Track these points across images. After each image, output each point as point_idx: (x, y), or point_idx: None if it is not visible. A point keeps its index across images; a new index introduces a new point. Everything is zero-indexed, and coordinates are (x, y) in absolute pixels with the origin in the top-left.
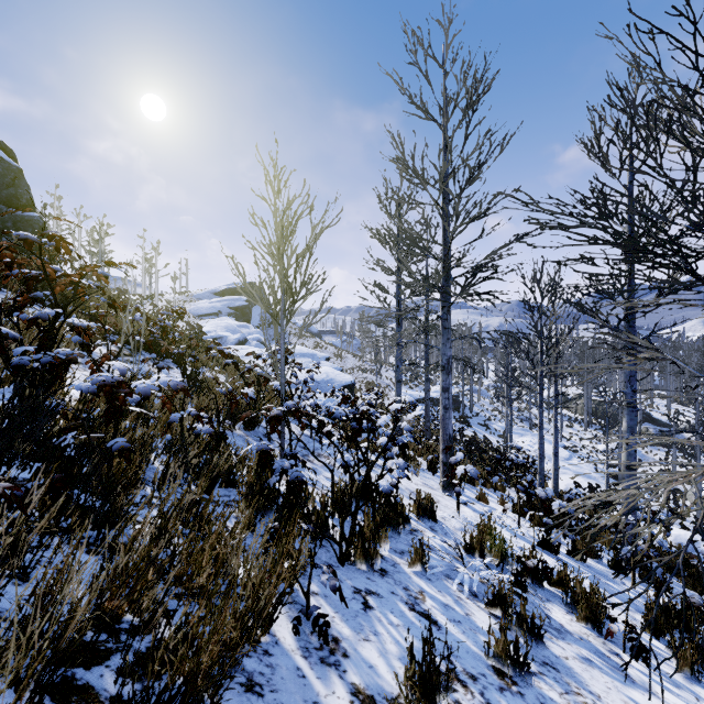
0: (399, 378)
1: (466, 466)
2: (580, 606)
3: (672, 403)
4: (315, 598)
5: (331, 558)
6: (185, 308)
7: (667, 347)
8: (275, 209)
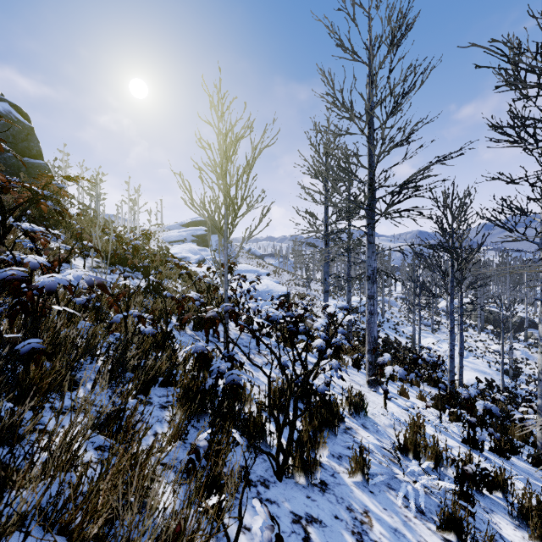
0: (327, 289)
1: (394, 367)
2: (533, 524)
3: None
4: (246, 538)
5: (267, 470)
6: (159, 236)
7: None
8: (219, 131)
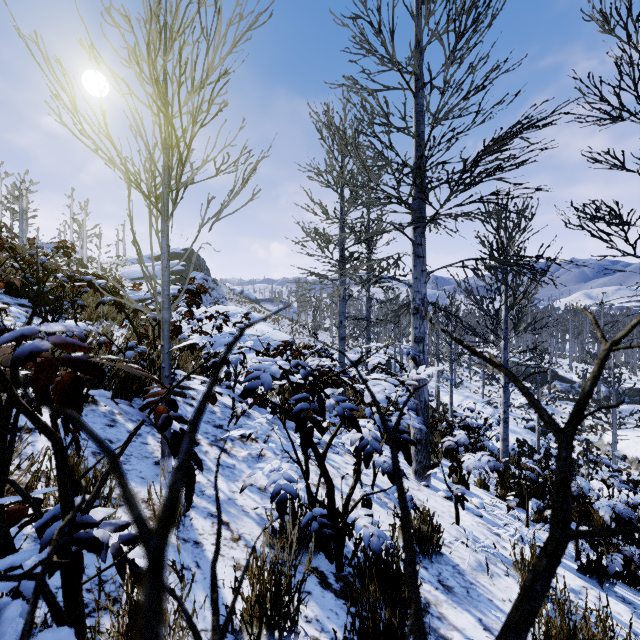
0: (343, 336)
1: (479, 456)
2: None
3: (572, 362)
4: None
5: None
6: (117, 271)
7: (569, 312)
8: None
